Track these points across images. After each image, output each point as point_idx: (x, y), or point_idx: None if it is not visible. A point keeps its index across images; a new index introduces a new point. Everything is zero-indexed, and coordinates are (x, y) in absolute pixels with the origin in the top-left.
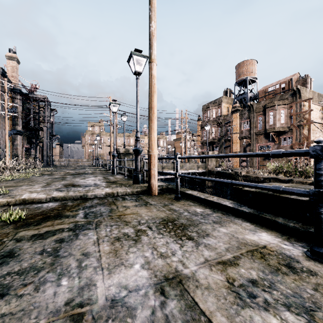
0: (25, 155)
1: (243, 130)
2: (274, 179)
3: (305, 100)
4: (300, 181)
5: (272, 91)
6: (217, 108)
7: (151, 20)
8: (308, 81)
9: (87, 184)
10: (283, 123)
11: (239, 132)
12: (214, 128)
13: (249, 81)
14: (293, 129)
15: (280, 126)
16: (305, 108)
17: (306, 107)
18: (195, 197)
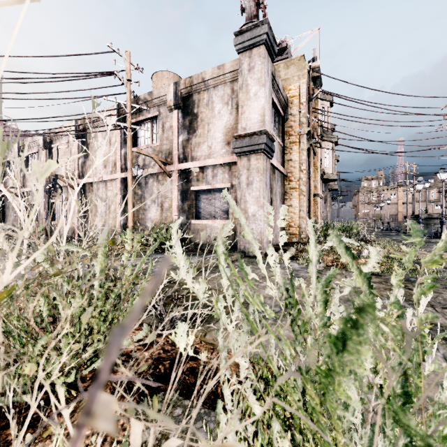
0: None
1: None
2: None
3: None
4: None
5: None
6: None
7: None
8: None
9: None
10: None
11: None
12: None
13: None
14: None
15: None
16: None
17: None
18: None
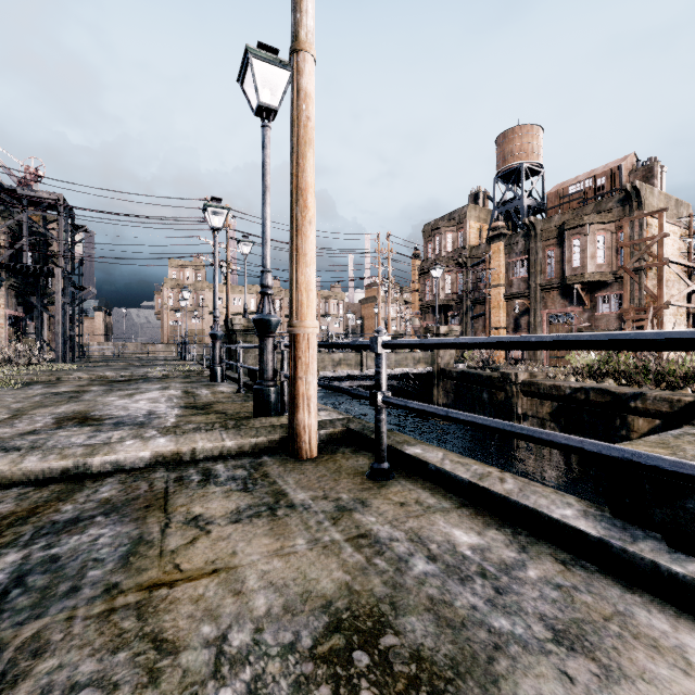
0: (13, 333)
1: (513, 279)
2: (599, 391)
3: (650, 212)
4: (664, 398)
5: (577, 193)
6: (457, 230)
7: None
8: (655, 172)
9: (125, 415)
10: (603, 265)
11: (506, 284)
12: (449, 276)
13: (525, 172)
14: (625, 278)
15: (595, 270)
16: (649, 232)
17: (653, 228)
18: (436, 473)
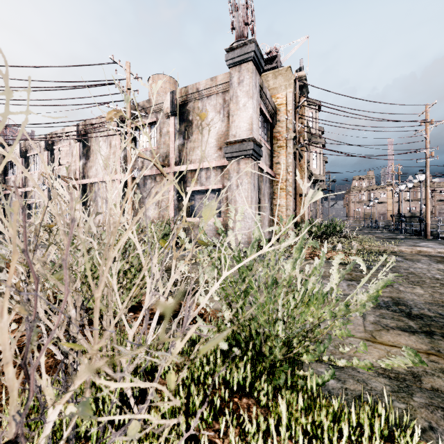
0: None
1: None
2: None
3: None
4: None
5: None
6: None
7: (426, 171)
8: None
9: None
10: None
11: None
12: None
13: None
14: None
15: None
16: None
17: None
18: None
